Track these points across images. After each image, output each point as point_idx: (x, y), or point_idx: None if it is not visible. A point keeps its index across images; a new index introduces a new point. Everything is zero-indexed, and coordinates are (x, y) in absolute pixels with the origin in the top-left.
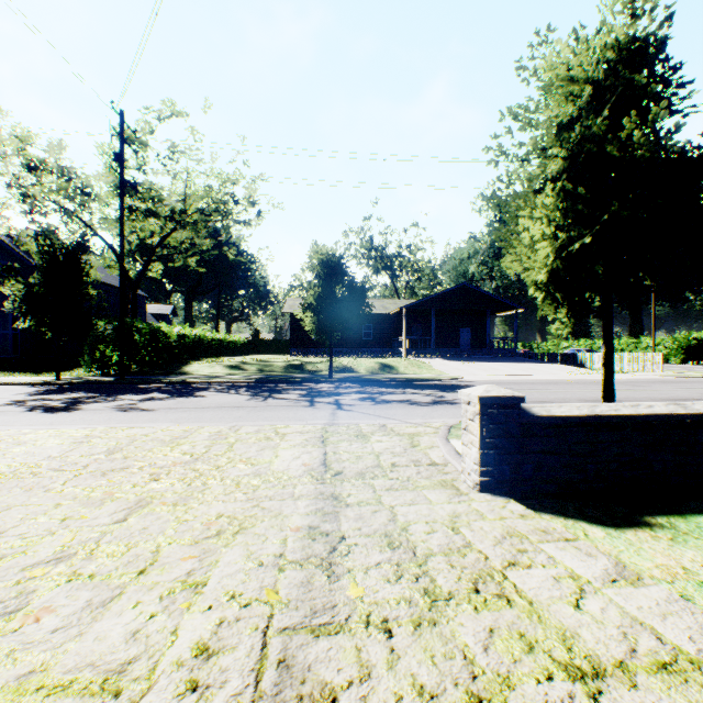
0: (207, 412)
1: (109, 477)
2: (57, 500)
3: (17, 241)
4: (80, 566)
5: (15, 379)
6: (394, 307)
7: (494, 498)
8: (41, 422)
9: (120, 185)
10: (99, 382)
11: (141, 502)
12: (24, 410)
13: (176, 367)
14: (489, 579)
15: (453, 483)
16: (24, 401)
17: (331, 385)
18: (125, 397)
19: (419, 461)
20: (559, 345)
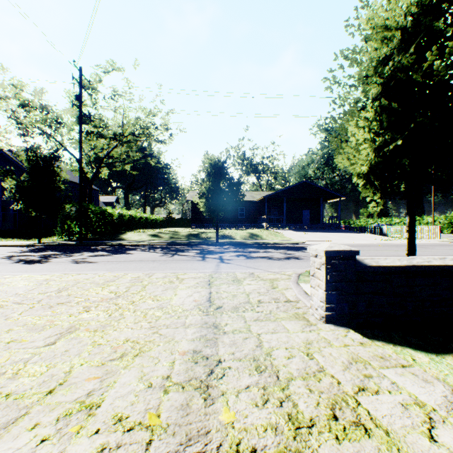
0: (132, 264)
1: (54, 309)
2: (11, 326)
3: (15, 154)
4: (3, 385)
5: (12, 243)
6: (259, 196)
7: (337, 328)
8: (19, 270)
9: (79, 115)
10: (65, 245)
11: (71, 328)
12: (11, 262)
13: (116, 235)
14: (344, 405)
15: (304, 316)
16: (13, 256)
17: (217, 246)
18: (80, 254)
19: (277, 299)
20: (368, 221)
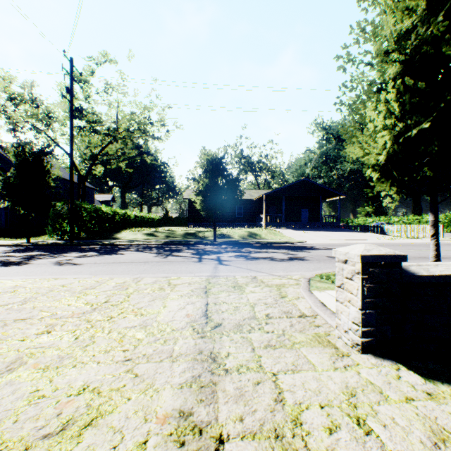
0: (120, 266)
1: (7, 328)
2: None
3: (5, 150)
4: None
5: None
6: (257, 195)
7: (380, 361)
8: None
9: (70, 109)
10: (55, 244)
11: (14, 363)
12: None
13: (111, 234)
14: None
15: (328, 339)
16: None
17: (214, 246)
18: (67, 254)
19: (290, 313)
20: (366, 220)
